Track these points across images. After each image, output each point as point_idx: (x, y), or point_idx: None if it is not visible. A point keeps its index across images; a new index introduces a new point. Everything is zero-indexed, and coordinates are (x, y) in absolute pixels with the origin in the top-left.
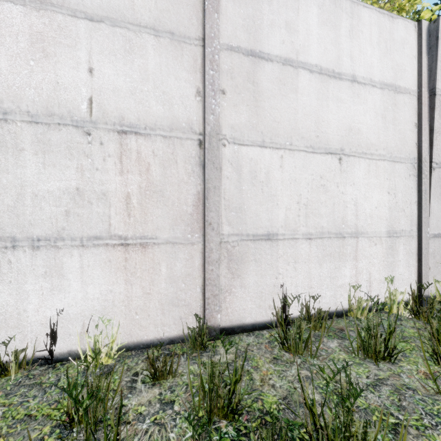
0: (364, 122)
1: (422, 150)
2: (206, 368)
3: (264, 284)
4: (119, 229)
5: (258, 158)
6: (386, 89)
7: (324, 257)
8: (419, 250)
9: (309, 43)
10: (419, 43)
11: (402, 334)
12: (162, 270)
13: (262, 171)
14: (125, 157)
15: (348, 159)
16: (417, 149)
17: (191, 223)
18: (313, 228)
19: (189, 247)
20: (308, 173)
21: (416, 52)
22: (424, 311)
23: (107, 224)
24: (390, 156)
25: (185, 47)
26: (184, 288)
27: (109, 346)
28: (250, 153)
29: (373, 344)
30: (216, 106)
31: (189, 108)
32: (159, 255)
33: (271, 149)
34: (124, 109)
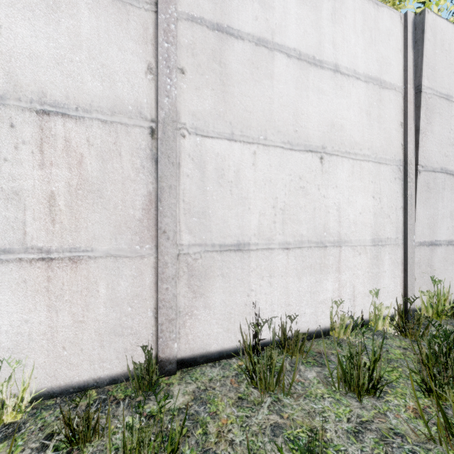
0: (347, 118)
1: (408, 151)
2: (132, 434)
3: (233, 303)
4: (39, 239)
5: (225, 154)
6: (371, 83)
7: (303, 269)
8: (405, 259)
9: (286, 23)
10: (405, 36)
11: (387, 356)
12: (100, 291)
13: (230, 169)
14: (47, 145)
15: (330, 158)
16: (402, 151)
17: (141, 231)
18: (291, 236)
19: (138, 260)
20: (285, 173)
21: (402, 45)
22: (410, 327)
23: (21, 232)
24: (375, 156)
25: (132, 11)
26: (130, 312)
27: (18, 397)
28: (216, 147)
29: (356, 375)
30: (171, 87)
31: (138, 88)
32: (96, 272)
33: (242, 143)
34: (46, 82)
